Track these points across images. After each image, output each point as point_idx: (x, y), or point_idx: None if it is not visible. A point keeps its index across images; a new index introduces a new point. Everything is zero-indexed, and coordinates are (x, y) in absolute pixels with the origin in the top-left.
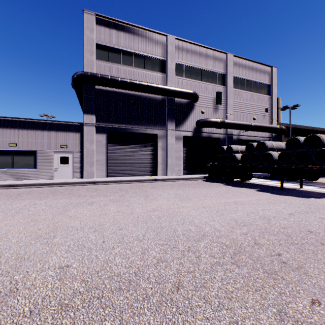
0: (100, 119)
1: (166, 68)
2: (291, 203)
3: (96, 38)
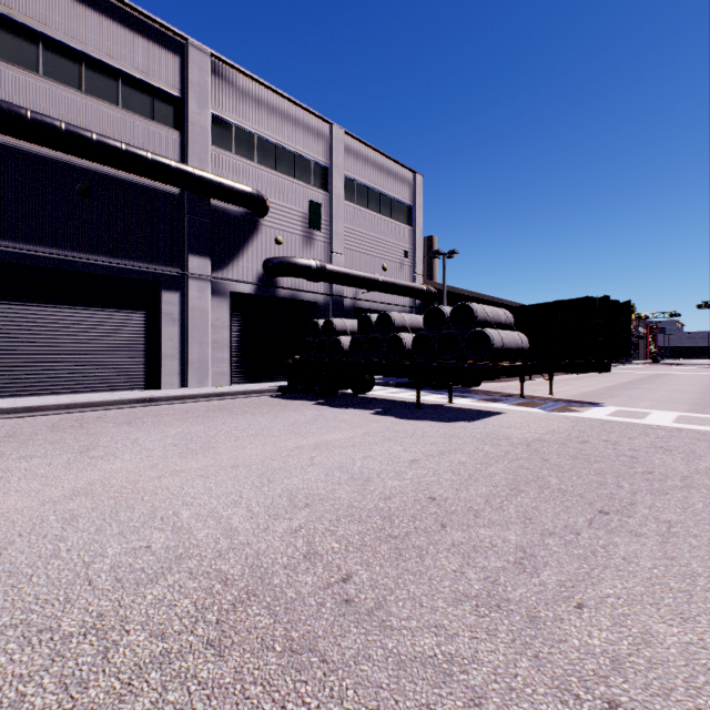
0: None
1: (186, 121)
2: (423, 437)
3: None
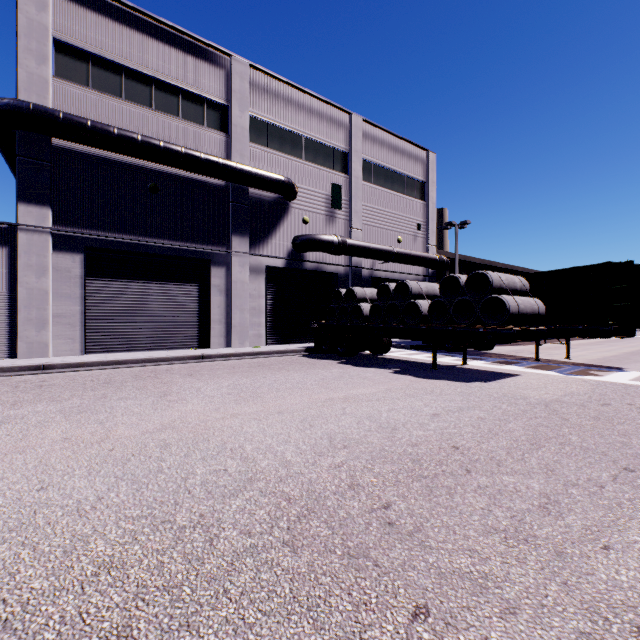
0: (65, 217)
1: (230, 124)
2: (441, 394)
3: (55, 27)
